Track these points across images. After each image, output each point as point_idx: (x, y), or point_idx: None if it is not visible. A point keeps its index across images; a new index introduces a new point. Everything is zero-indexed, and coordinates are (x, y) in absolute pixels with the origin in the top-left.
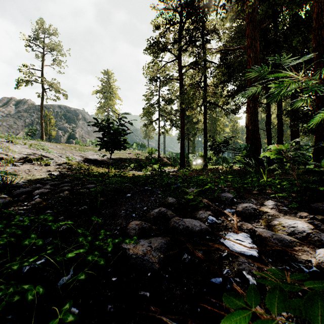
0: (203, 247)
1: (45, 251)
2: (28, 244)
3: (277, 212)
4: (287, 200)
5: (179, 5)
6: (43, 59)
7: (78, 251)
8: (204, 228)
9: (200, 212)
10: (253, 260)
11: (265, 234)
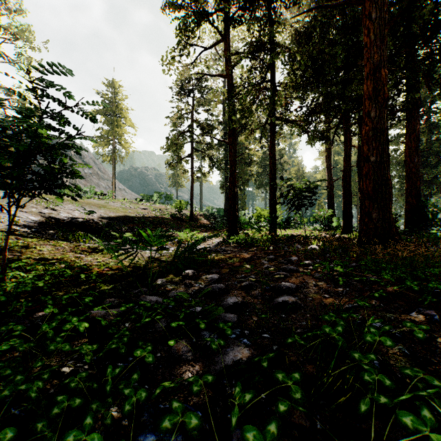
0: None
1: None
2: None
3: None
4: None
5: None
6: None
7: None
8: None
9: None
10: None
11: None
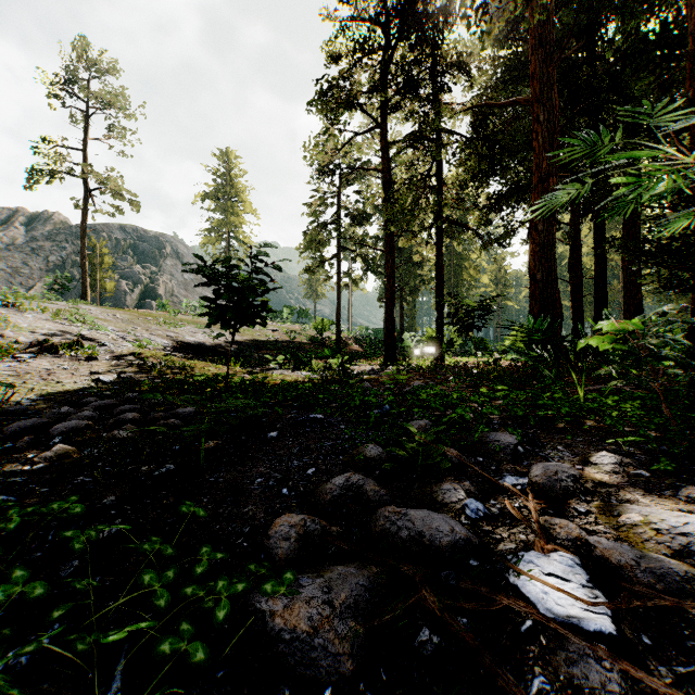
0: (467, 604)
1: (56, 605)
2: (2, 601)
3: (628, 485)
4: (641, 449)
5: (383, 9)
6: (87, 126)
7: (135, 627)
8: (463, 537)
9: (444, 486)
10: (610, 653)
11: (619, 557)
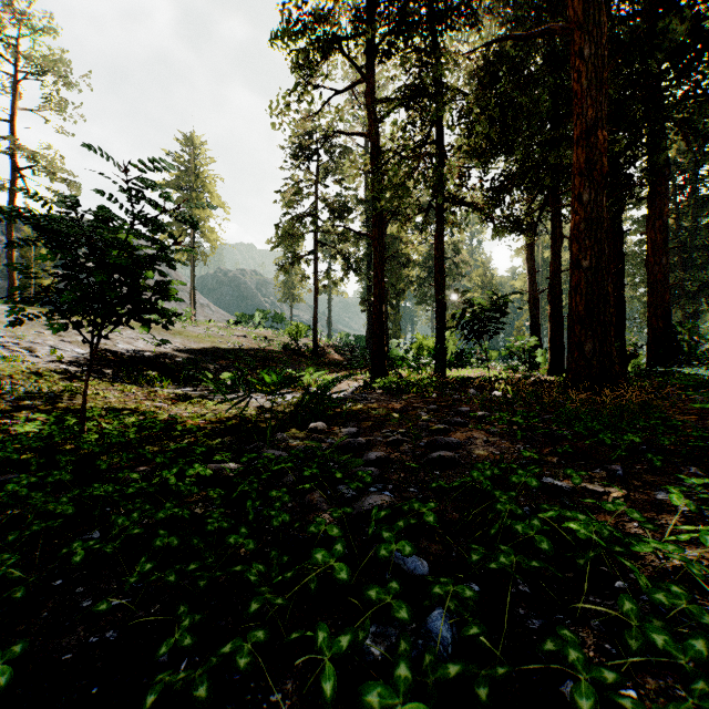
0: None
1: None
2: None
3: None
4: None
5: None
6: (17, 93)
7: None
8: None
9: None
10: None
11: None
